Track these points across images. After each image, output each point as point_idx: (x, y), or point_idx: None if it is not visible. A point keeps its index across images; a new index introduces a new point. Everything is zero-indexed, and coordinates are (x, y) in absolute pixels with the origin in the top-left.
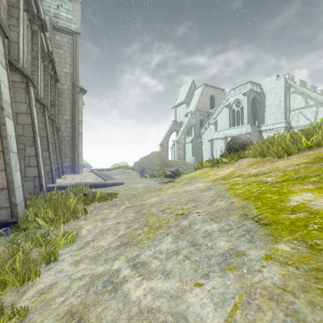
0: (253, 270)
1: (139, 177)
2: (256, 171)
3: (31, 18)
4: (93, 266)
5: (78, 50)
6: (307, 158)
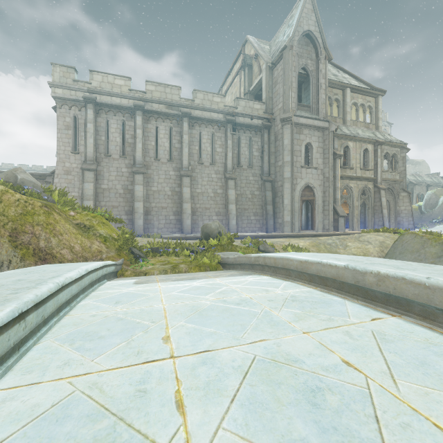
0: None
1: (380, 255)
2: None
3: (178, 118)
4: None
5: (289, 68)
6: None
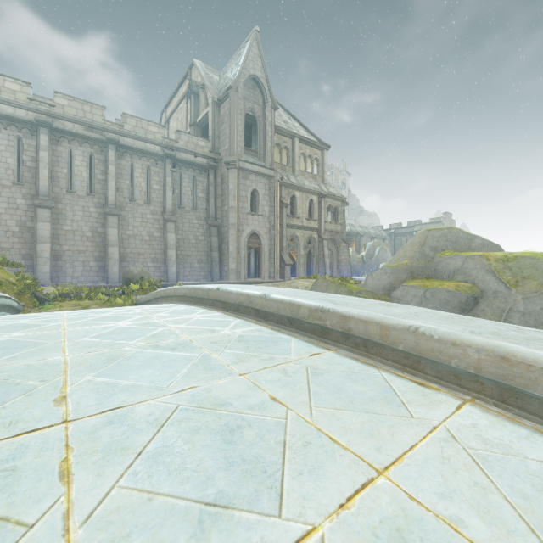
0: None
1: None
2: None
3: (102, 144)
4: None
5: (234, 109)
6: None
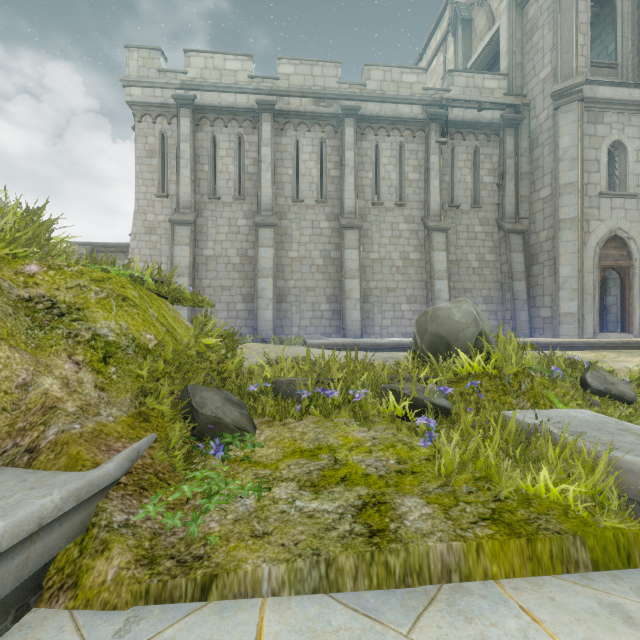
0: None
1: None
2: None
3: (335, 121)
4: None
5: None
6: None
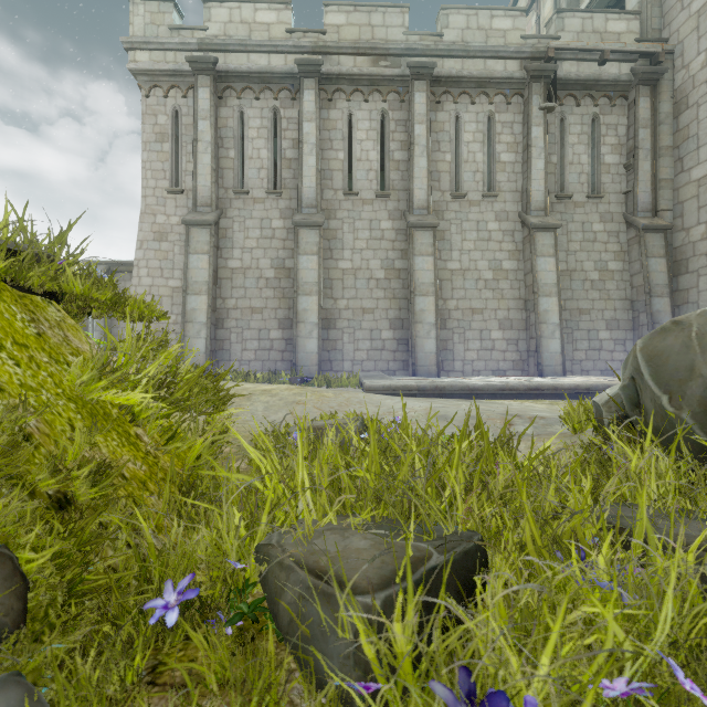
0: None
1: None
2: None
3: (401, 86)
4: None
5: None
6: None
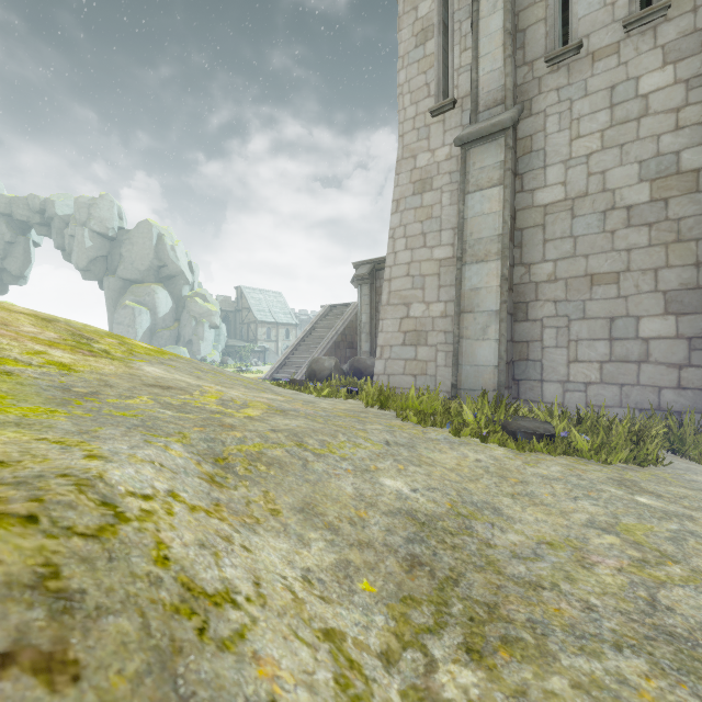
0: (200, 362)
1: None
2: (51, 332)
3: None
4: (272, 386)
5: None
6: (5, 310)
